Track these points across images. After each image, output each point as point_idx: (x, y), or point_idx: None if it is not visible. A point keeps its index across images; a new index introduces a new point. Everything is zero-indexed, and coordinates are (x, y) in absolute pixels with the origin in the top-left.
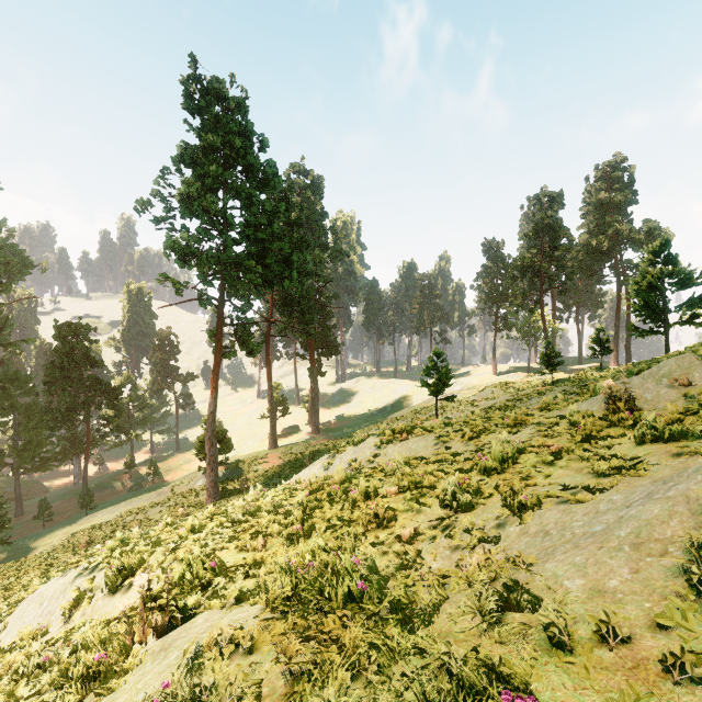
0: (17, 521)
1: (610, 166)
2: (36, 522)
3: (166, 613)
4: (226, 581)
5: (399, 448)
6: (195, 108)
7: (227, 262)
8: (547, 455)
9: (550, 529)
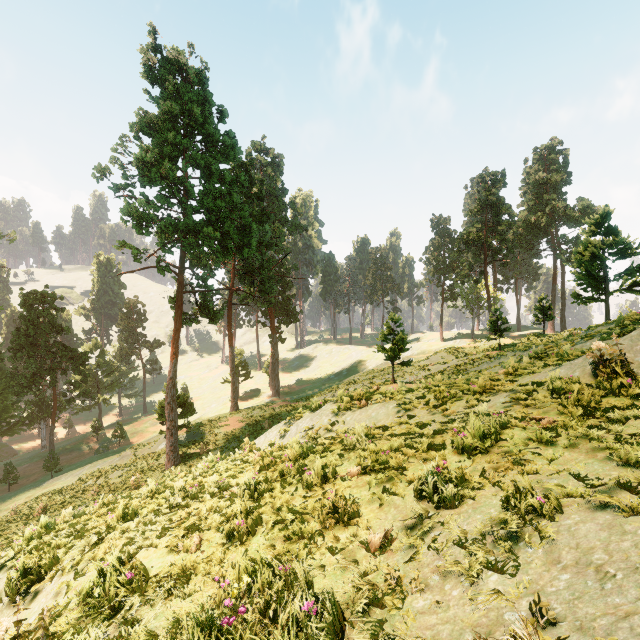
0: None
1: (547, 149)
2: (2, 485)
3: None
4: (143, 601)
5: (358, 415)
6: (155, 77)
7: (187, 230)
8: (542, 432)
9: (602, 562)
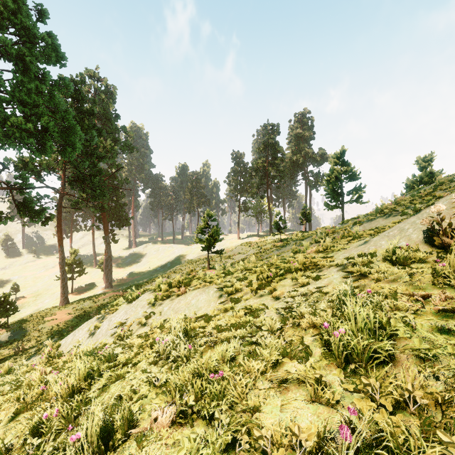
0: None
1: (302, 115)
2: None
3: None
4: None
5: (177, 304)
6: None
7: None
8: None
9: None
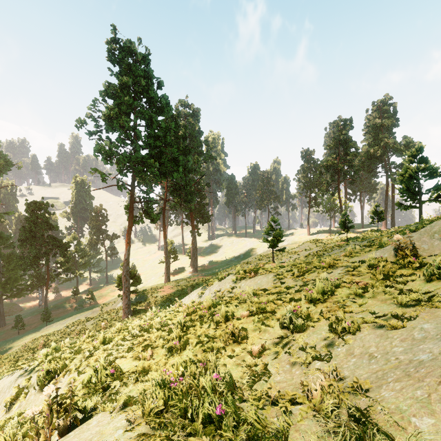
0: (1, 330)
1: (381, 102)
2: (14, 330)
3: (68, 416)
4: (121, 384)
5: (249, 282)
6: (115, 60)
7: (136, 161)
8: (358, 289)
9: (373, 352)
